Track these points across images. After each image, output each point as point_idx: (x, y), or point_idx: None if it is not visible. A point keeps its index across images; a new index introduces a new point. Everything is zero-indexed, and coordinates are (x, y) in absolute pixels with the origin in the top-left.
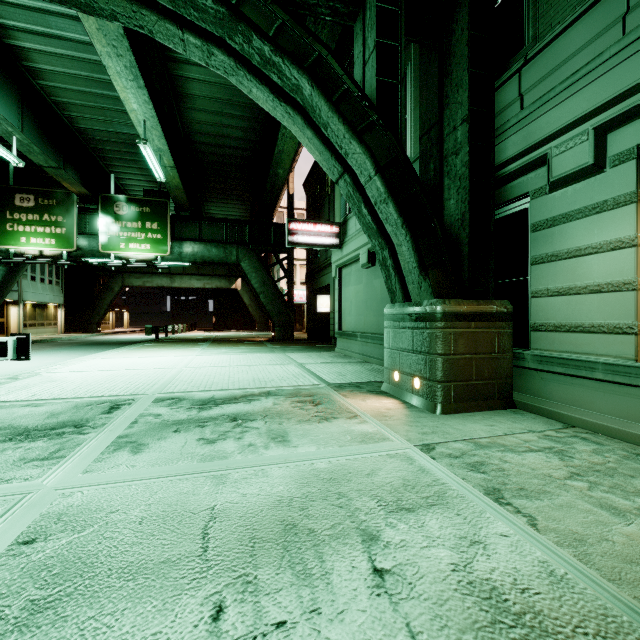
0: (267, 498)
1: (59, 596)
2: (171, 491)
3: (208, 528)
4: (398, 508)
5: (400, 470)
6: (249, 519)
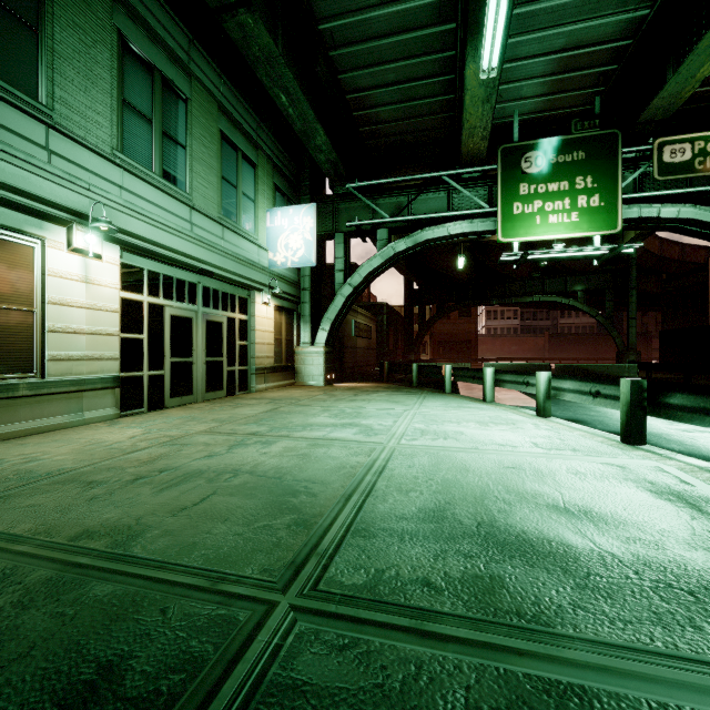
0: (132, 512)
1: (284, 497)
2: (179, 542)
3: (195, 505)
4: (92, 485)
5: (7, 503)
6: (168, 503)
